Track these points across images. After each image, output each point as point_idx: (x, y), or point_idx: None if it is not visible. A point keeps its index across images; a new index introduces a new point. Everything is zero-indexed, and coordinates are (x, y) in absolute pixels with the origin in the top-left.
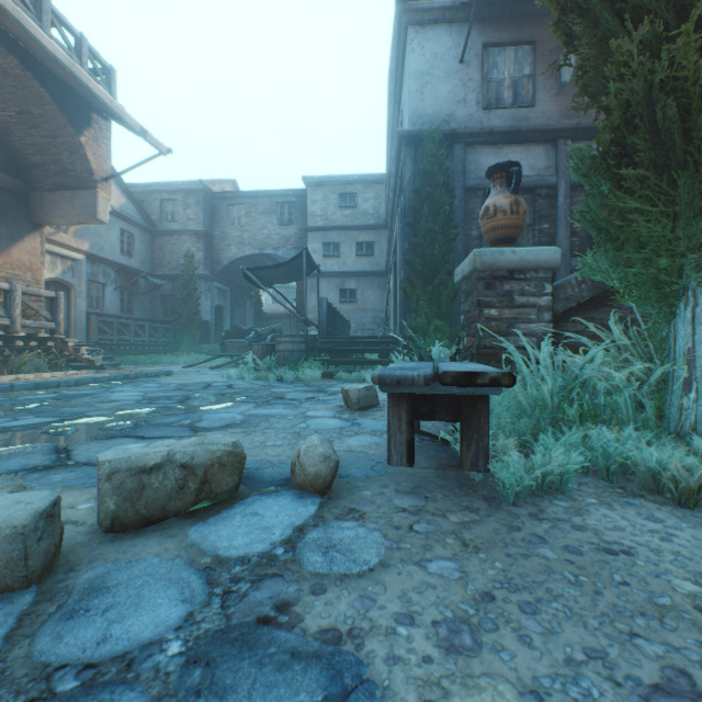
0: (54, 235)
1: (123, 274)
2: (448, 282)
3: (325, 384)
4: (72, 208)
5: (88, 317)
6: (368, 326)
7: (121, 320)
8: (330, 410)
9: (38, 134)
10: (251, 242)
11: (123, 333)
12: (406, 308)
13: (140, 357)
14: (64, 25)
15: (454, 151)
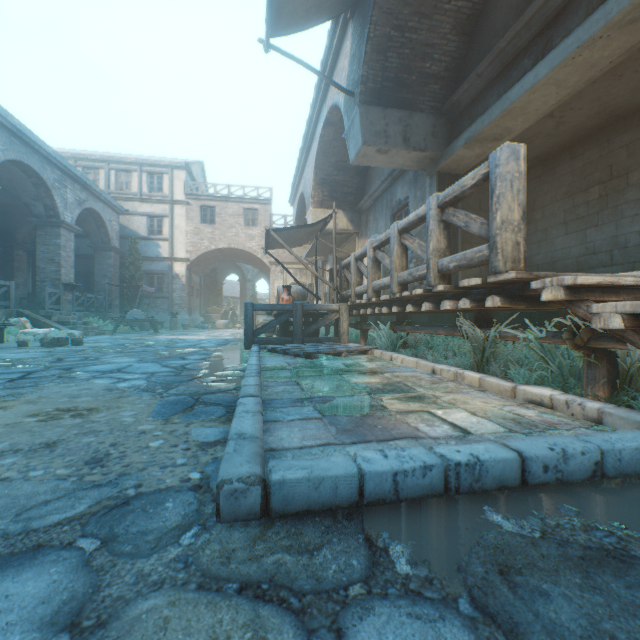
0: None
1: None
2: None
3: None
4: None
5: None
6: None
7: None
8: None
9: None
10: None
11: None
12: None
13: None
14: None
15: None
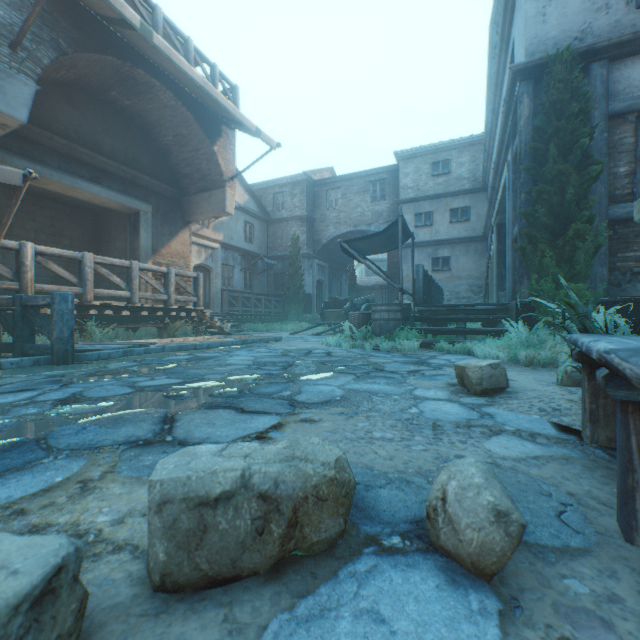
0: (200, 230)
1: (246, 258)
2: (587, 233)
3: (424, 355)
4: (209, 206)
5: (222, 293)
6: (462, 294)
7: (244, 295)
8: (441, 390)
9: (187, 150)
10: (346, 221)
11: (246, 306)
12: (521, 270)
13: (258, 324)
14: (202, 59)
15: (591, 72)
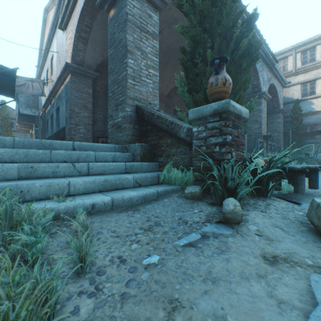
0: None
1: None
2: None
3: None
4: None
5: None
6: None
7: None
8: None
9: None
10: None
11: None
12: None
13: None
14: None
15: None
